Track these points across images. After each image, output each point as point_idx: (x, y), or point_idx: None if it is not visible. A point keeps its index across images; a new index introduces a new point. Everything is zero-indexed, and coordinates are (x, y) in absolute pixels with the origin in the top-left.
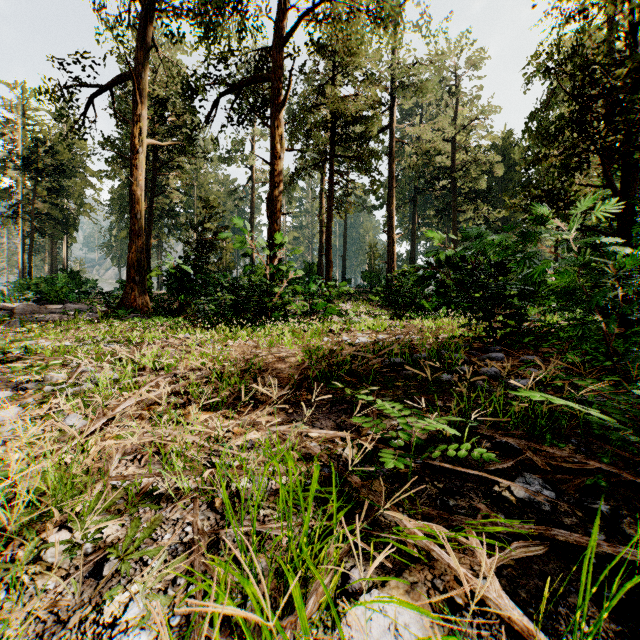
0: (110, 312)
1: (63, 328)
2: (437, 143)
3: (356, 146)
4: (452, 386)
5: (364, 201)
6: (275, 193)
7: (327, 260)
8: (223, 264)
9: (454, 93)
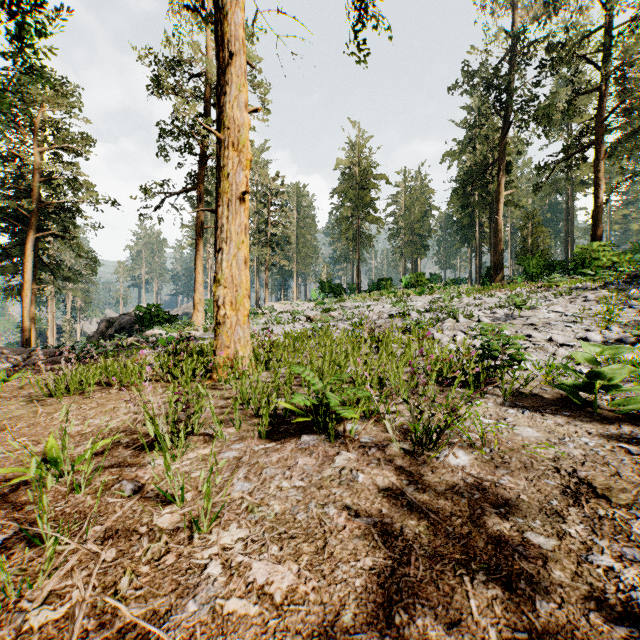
0: None
1: None
2: None
3: None
4: None
5: None
6: (597, 210)
7: None
8: None
9: None
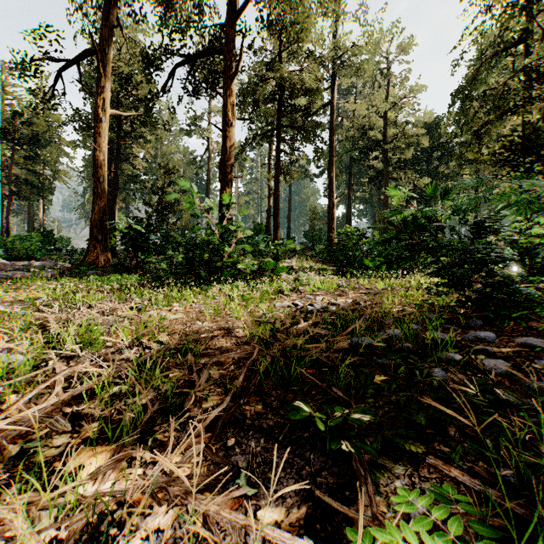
0: (73, 268)
1: (16, 286)
2: (371, 118)
3: (301, 116)
4: (453, 390)
5: (306, 169)
6: (226, 158)
7: (275, 221)
8: (182, 224)
9: (386, 75)
